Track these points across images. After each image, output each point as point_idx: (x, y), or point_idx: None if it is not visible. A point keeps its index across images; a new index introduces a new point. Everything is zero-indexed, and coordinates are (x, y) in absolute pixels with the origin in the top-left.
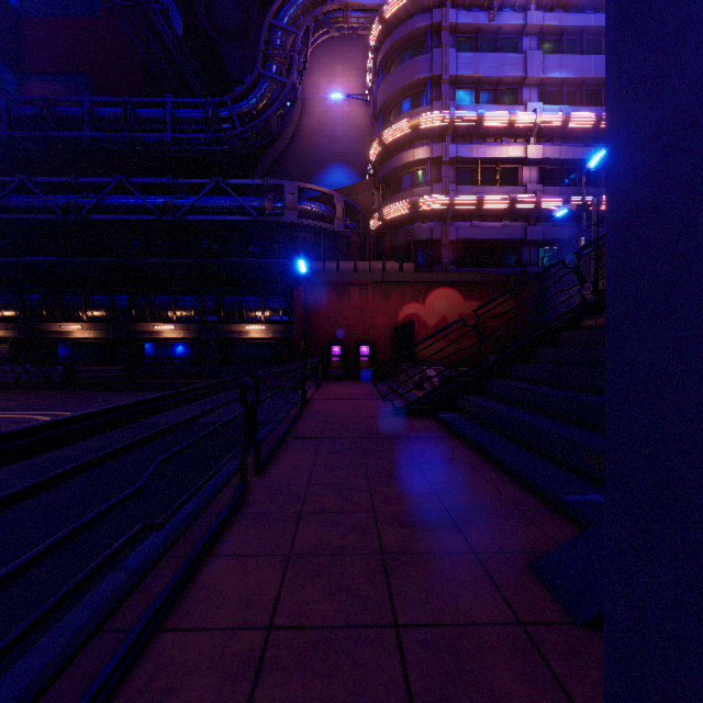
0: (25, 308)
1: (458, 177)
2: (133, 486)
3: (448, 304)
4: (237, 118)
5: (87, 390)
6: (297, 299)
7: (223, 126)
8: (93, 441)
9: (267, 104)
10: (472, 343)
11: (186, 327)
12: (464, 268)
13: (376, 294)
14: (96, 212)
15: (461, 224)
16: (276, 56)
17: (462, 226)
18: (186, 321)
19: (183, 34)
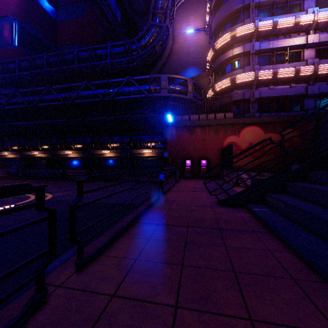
0: (51, 144)
1: (260, 61)
2: (4, 261)
3: (254, 136)
4: (140, 48)
5: (69, 181)
6: (167, 136)
7: (133, 53)
8: (34, 213)
9: (154, 39)
10: (270, 158)
11: (115, 151)
12: (264, 114)
13: (210, 132)
14: (77, 99)
15: (262, 88)
16: (158, 13)
17: (263, 90)
18: (115, 148)
19: (122, 21)
